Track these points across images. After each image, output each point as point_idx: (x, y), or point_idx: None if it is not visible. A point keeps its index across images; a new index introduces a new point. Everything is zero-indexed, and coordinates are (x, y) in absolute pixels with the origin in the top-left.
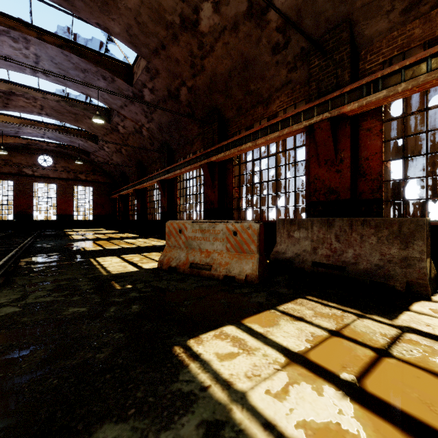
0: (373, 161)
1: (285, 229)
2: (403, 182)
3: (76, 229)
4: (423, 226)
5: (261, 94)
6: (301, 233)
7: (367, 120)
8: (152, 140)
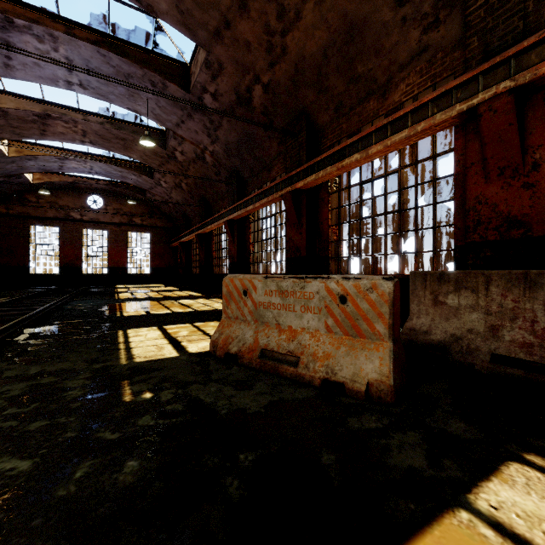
0: None
1: (427, 290)
2: None
3: (130, 285)
4: None
5: (375, 79)
6: (462, 297)
7: None
8: (217, 168)
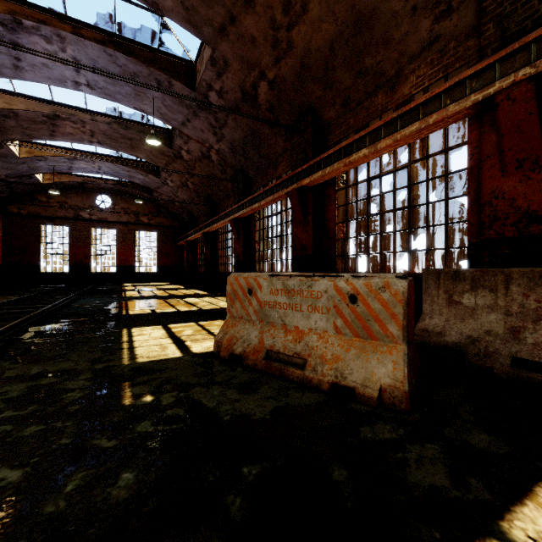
0: None
1: (440, 289)
2: None
3: (137, 283)
4: None
5: (383, 72)
6: (479, 297)
7: None
8: (223, 167)
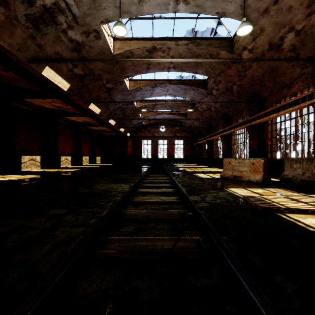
0: None
1: (288, 163)
2: None
3: (175, 163)
4: None
5: (285, 82)
6: (297, 165)
7: None
8: (216, 112)
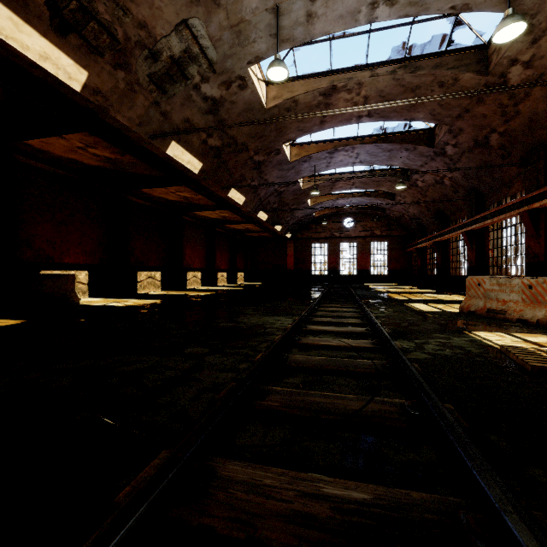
0: None
1: None
2: None
3: (372, 284)
4: None
5: None
6: None
7: None
8: (455, 188)
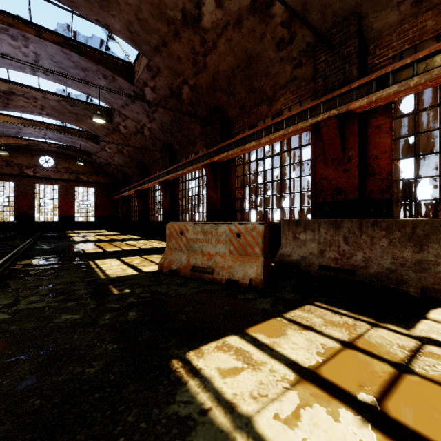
0: (382, 159)
1: (290, 231)
2: (414, 181)
3: (77, 231)
4: (439, 228)
5: (265, 92)
6: (307, 234)
7: (376, 117)
8: (154, 140)
